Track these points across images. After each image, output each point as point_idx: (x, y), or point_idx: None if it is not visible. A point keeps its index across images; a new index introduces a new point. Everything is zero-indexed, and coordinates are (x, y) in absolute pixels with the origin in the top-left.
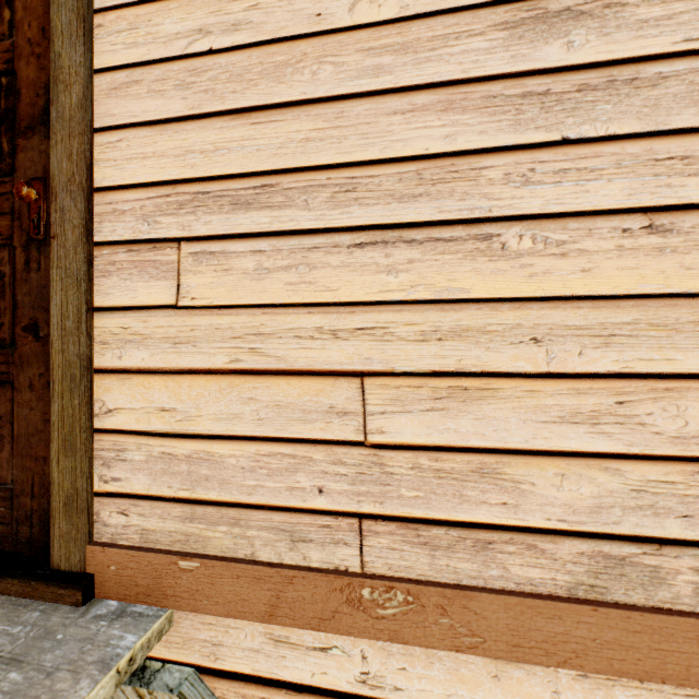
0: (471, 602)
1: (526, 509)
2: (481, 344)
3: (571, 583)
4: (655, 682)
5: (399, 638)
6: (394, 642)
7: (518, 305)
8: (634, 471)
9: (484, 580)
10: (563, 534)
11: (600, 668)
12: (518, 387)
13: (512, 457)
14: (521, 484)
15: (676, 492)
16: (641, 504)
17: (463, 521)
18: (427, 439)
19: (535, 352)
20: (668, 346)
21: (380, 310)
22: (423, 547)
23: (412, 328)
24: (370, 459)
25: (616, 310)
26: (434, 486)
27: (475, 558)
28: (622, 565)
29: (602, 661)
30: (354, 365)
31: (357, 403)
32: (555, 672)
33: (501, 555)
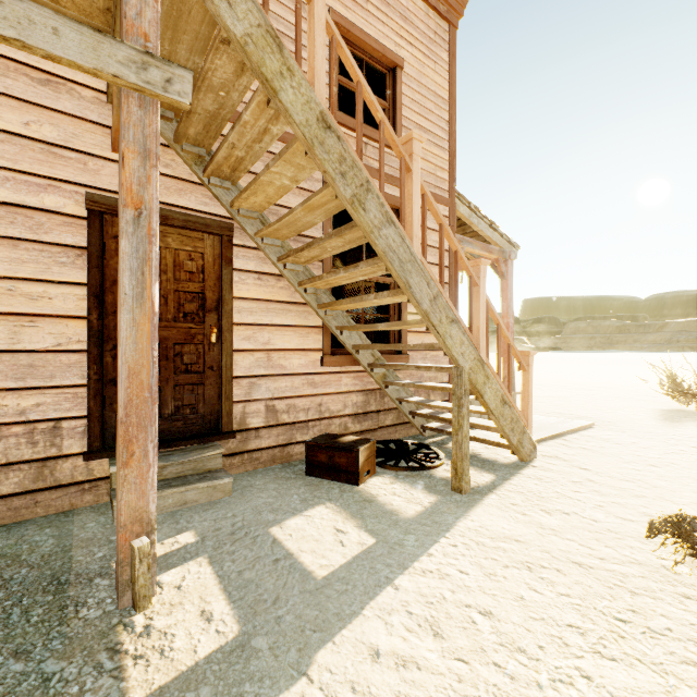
0: None
1: None
2: None
3: None
4: None
5: None
6: None
7: None
8: None
9: None
10: (244, 103)
11: None
12: None
13: None
14: None
15: None
16: None
17: None
18: None
19: None
20: None
21: None
22: None
23: None
24: None
25: None
26: None
27: None
28: None
29: None
30: None
31: None
32: None
33: None
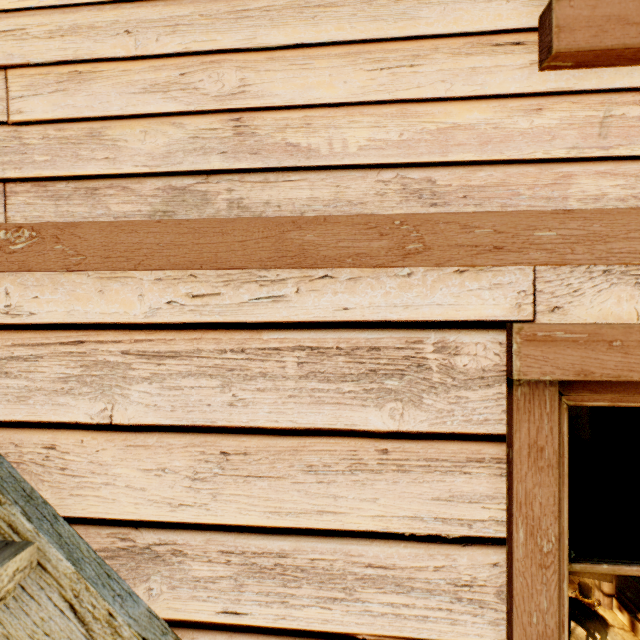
0: (77, 230)
1: (122, 161)
2: (91, 38)
3: (152, 212)
4: (197, 268)
5: (26, 266)
6: (23, 270)
7: (116, 6)
8: (191, 124)
9: (93, 219)
10: (146, 176)
11: (162, 265)
12: (116, 68)
13: (113, 122)
14: (119, 142)
15: (218, 136)
16: (196, 147)
17: (79, 175)
18: (54, 115)
19: (128, 41)
20: (213, 31)
21: (20, 16)
22: (51, 200)
23: (43, 28)
24: (12, 135)
25: (180, 7)
26: (58, 151)
27: (87, 203)
28: (184, 194)
29: (163, 259)
30: (0, 61)
31: (3, 91)
32: (141, 280)
33: (105, 198)
